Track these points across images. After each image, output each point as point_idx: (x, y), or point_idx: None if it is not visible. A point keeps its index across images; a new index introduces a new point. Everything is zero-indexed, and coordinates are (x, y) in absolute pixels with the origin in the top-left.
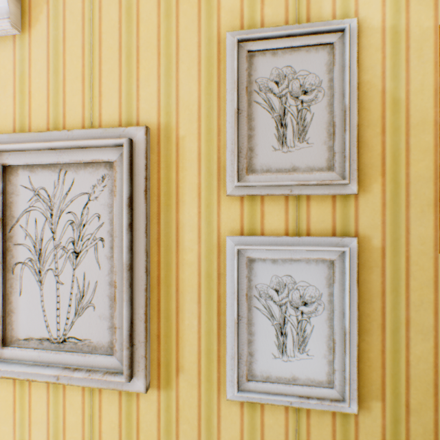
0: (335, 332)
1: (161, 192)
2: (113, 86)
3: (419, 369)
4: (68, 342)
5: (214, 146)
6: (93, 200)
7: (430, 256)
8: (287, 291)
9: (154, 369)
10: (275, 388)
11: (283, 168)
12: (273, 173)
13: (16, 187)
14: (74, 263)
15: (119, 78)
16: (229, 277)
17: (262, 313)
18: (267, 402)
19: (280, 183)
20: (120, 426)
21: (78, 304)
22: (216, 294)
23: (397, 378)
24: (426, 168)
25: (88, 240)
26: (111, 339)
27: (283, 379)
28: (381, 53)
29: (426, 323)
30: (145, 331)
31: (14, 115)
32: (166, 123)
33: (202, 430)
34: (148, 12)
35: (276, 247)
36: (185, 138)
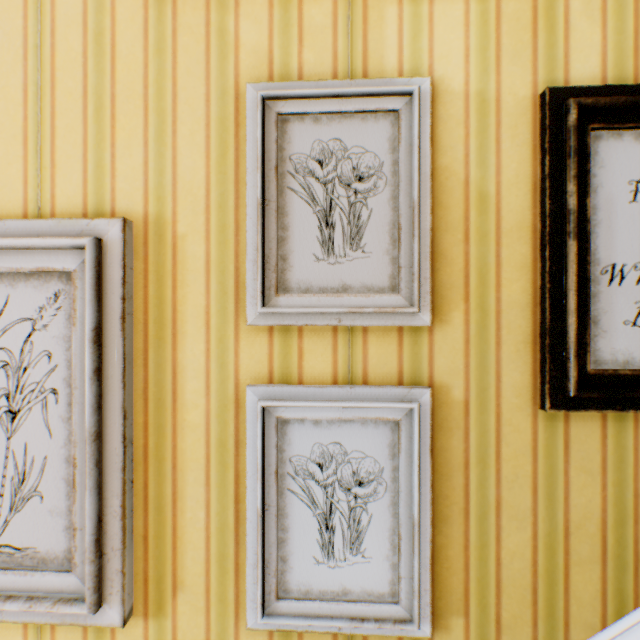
0: (400, 523)
1: (150, 317)
2: (74, 153)
3: (513, 569)
4: None
5: (231, 251)
6: (41, 330)
7: (527, 413)
8: (334, 465)
9: (139, 588)
10: (317, 607)
11: (330, 286)
12: (315, 294)
13: None
14: (9, 429)
15: (84, 140)
16: (251, 447)
17: (299, 499)
18: (306, 629)
19: (324, 310)
20: None
21: (15, 493)
22: (233, 471)
23: (484, 583)
24: (522, 291)
25: (32, 392)
26: (70, 546)
27: (330, 593)
28: (464, 129)
29: (522, 505)
30: (122, 533)
31: None
32: (158, 213)
33: None
34: (130, 42)
35: (317, 403)
36: (186, 237)
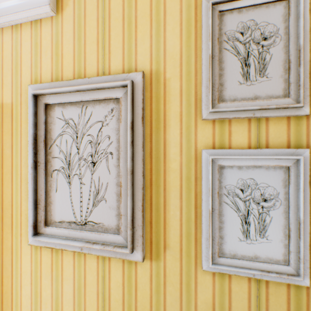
0: (290, 222)
1: (153, 119)
2: (118, 46)
3: None
4: (88, 224)
5: (192, 84)
6: (105, 126)
7: None
8: (250, 190)
9: (147, 246)
10: (240, 263)
11: (247, 97)
12: (239, 101)
13: (53, 119)
14: (92, 170)
15: (123, 39)
16: (204, 179)
17: (230, 207)
18: (234, 274)
19: (246, 108)
20: (123, 285)
21: (94, 199)
22: (193, 193)
23: None
24: None
25: (101, 154)
26: (117, 223)
27: (247, 257)
28: None
29: None
30: (142, 218)
31: (52, 71)
32: (156, 69)
33: (183, 292)
34: None
35: (242, 156)
36: (170, 79)
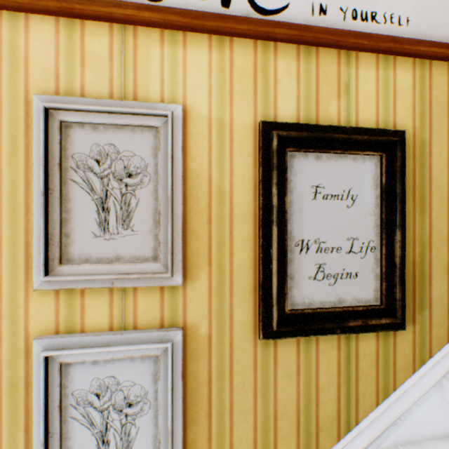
0: (160, 431)
1: None
2: None
3: (241, 448)
4: None
5: (21, 228)
6: None
7: (250, 340)
8: (110, 393)
9: None
10: None
11: (106, 256)
12: (93, 264)
13: None
14: None
15: None
16: (37, 388)
17: (81, 423)
18: None
19: (98, 277)
20: None
21: None
22: (23, 408)
23: None
24: (248, 257)
25: None
26: None
27: None
28: (208, 143)
29: (248, 404)
30: None
31: None
32: None
33: None
34: None
35: (92, 349)
36: None
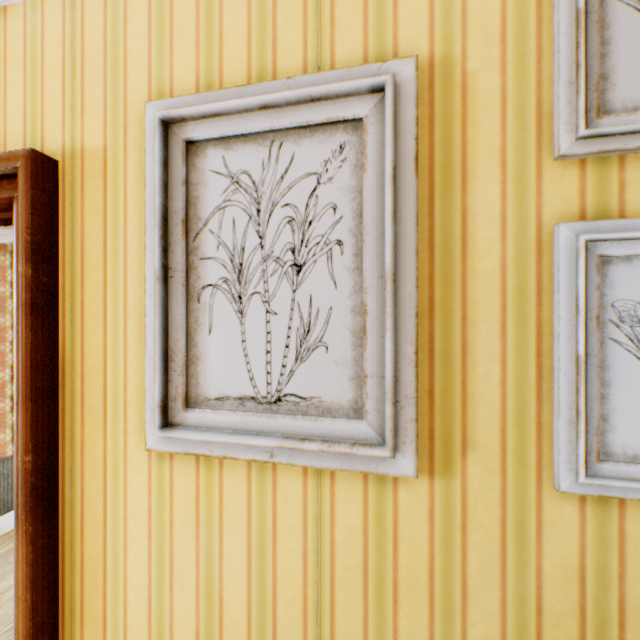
0: None
1: (435, 164)
2: (353, 8)
3: None
4: (284, 401)
5: (530, 82)
6: (325, 183)
7: None
8: None
9: (422, 445)
10: None
11: None
12: None
13: (202, 174)
14: (293, 282)
15: None
16: (563, 290)
17: (624, 350)
18: (637, 497)
19: None
20: (365, 534)
21: (299, 345)
22: (533, 323)
23: None
24: None
25: (316, 245)
26: (354, 397)
27: None
28: None
29: None
30: (415, 381)
31: (197, 72)
32: (444, 54)
33: (508, 544)
34: None
35: None
36: (477, 74)
